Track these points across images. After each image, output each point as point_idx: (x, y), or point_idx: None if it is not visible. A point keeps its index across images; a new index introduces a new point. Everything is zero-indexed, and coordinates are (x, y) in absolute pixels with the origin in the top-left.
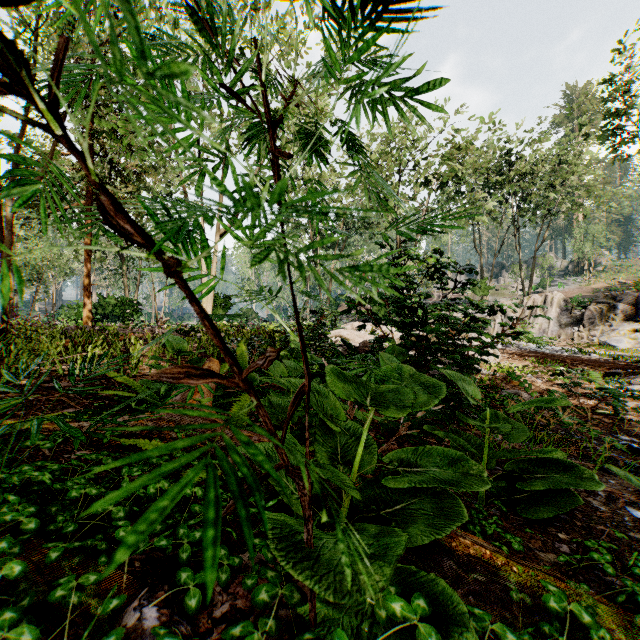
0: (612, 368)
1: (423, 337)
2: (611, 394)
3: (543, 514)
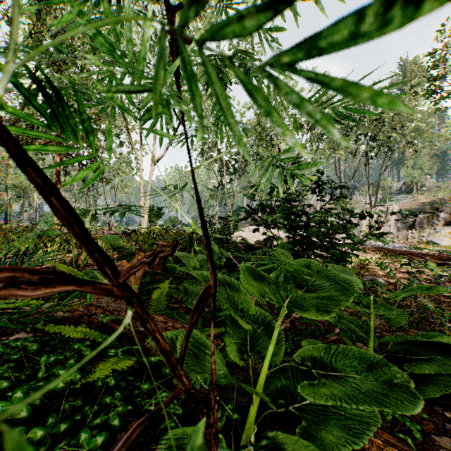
0: (440, 260)
1: (306, 236)
2: (448, 280)
3: (429, 394)
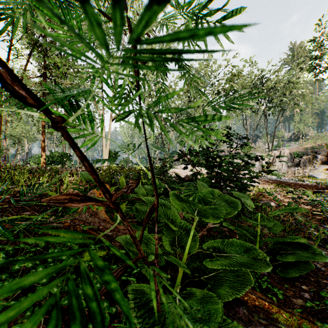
0: (316, 189)
1: (219, 173)
2: (319, 203)
3: (292, 274)
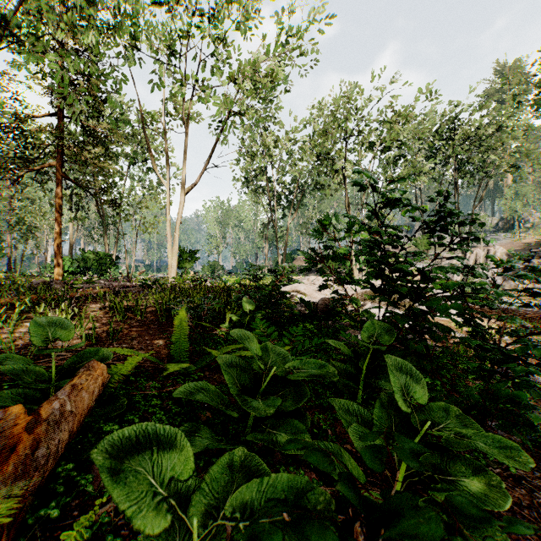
0: None
1: (422, 312)
2: None
3: None
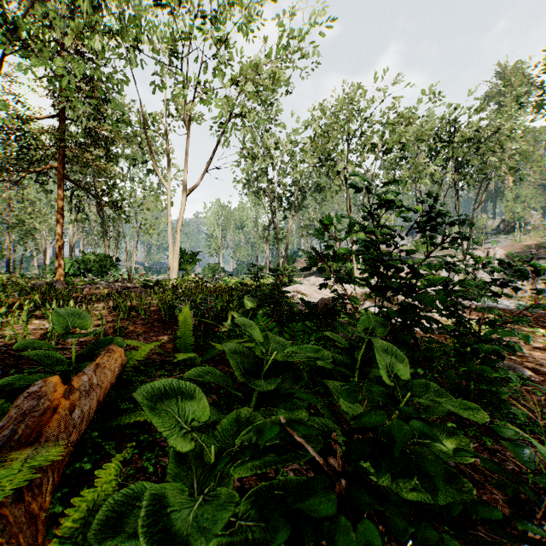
0: None
1: (412, 305)
2: None
3: None
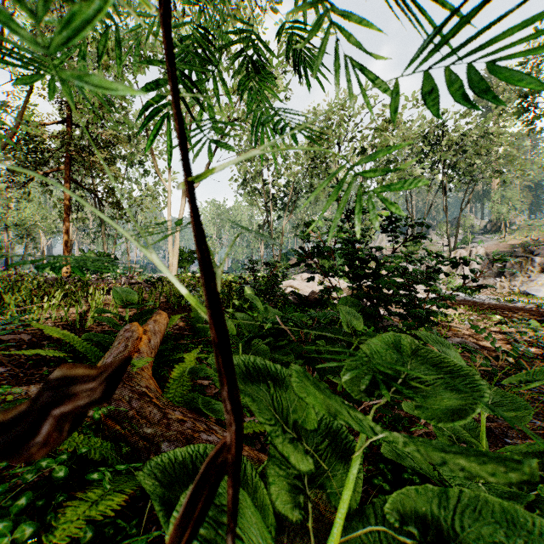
0: (539, 315)
1: (375, 288)
2: None
3: None
